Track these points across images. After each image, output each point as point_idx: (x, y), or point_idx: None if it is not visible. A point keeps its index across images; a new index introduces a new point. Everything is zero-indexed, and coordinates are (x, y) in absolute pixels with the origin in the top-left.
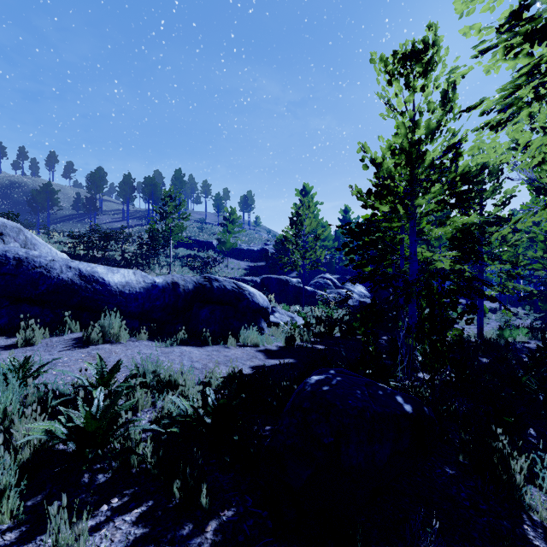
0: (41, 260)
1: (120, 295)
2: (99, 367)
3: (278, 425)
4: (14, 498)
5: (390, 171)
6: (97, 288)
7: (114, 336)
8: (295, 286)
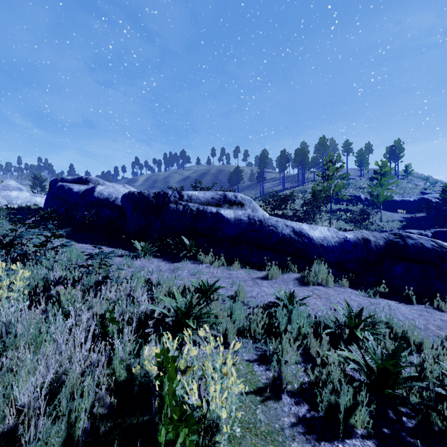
0: (271, 221)
1: (320, 247)
2: (348, 311)
3: None
4: (364, 413)
5: None
6: (305, 241)
7: (323, 280)
8: None
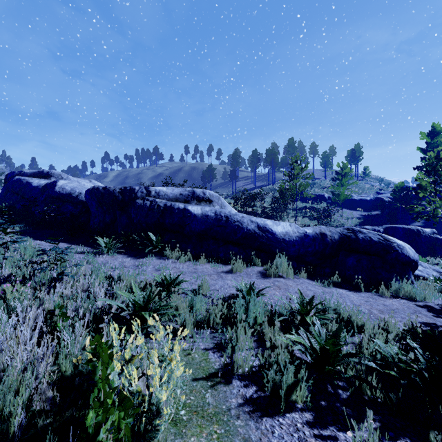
0: (237, 217)
1: (282, 241)
2: (300, 299)
3: None
4: (304, 389)
5: None
6: (268, 236)
7: (284, 272)
8: (429, 237)
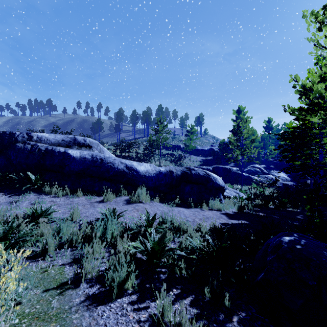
0: (110, 159)
1: (144, 177)
2: (147, 216)
3: (251, 263)
4: (133, 279)
5: (320, 92)
6: (134, 173)
7: (143, 199)
8: (235, 172)
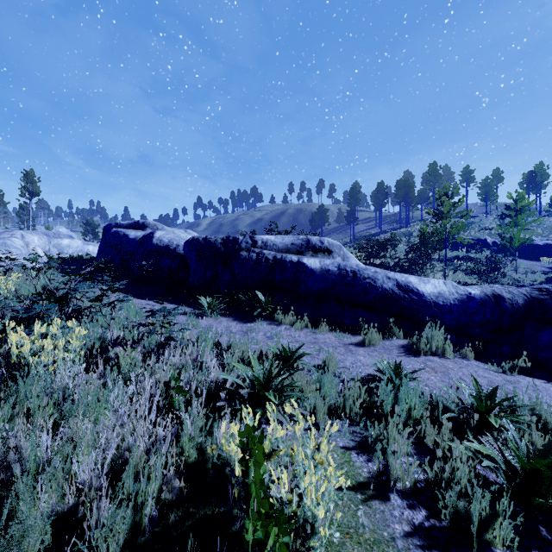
0: (368, 272)
1: (434, 306)
2: (476, 390)
3: None
4: (506, 528)
5: None
6: (412, 298)
7: (438, 349)
8: None
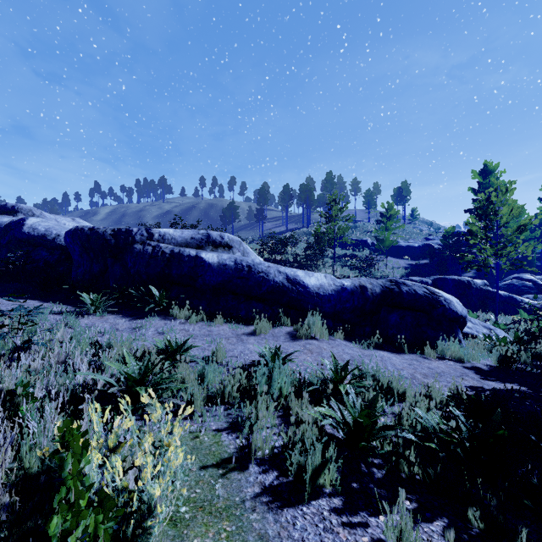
0: (262, 266)
1: (316, 296)
2: (334, 364)
3: None
4: (332, 470)
5: None
6: (299, 290)
7: (317, 333)
8: (480, 289)
